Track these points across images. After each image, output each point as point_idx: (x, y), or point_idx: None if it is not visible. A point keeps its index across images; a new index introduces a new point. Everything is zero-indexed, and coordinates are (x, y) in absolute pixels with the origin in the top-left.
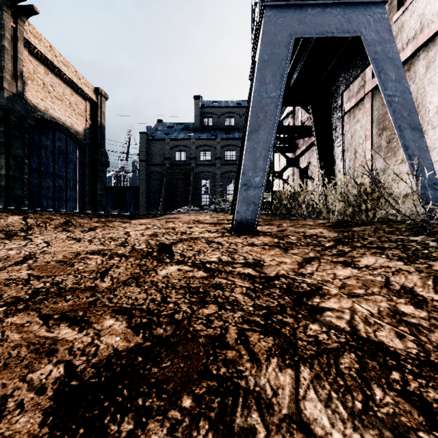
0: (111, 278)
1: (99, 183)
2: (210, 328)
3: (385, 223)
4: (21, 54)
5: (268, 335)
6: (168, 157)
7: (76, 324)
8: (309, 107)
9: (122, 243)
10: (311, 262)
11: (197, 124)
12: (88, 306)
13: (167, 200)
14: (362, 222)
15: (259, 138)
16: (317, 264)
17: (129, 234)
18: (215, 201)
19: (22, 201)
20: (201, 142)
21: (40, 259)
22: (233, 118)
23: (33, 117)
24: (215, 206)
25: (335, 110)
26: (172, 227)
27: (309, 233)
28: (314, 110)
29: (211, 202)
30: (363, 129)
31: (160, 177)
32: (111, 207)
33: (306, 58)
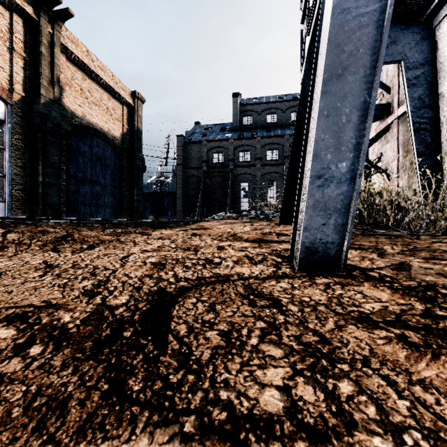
0: None
1: (136, 188)
2: None
3: None
4: (58, 59)
5: None
6: (205, 159)
7: None
8: (400, 64)
9: (94, 287)
10: None
11: (236, 124)
12: None
13: (204, 205)
14: None
15: (346, 89)
16: None
17: (126, 260)
18: (256, 206)
19: (58, 208)
20: (240, 141)
21: None
22: (275, 114)
23: (69, 122)
24: (257, 212)
25: (446, 62)
26: (195, 247)
27: None
28: (409, 67)
29: (251, 207)
30: None
31: (197, 181)
32: (149, 212)
33: None
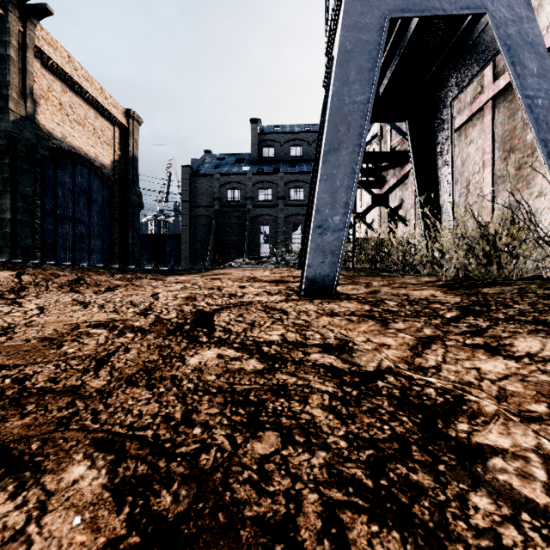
0: (110, 370)
1: (131, 229)
2: (265, 497)
3: (531, 282)
4: (31, 66)
5: (388, 525)
6: (217, 196)
7: (15, 473)
8: (405, 123)
9: (143, 311)
10: (431, 345)
11: (254, 155)
12: (54, 430)
13: (216, 252)
14: (493, 281)
15: (340, 160)
16: (441, 349)
17: (157, 296)
18: (277, 252)
19: (32, 252)
20: (259, 177)
21: (17, 335)
22: (300, 147)
23: (46, 146)
24: (278, 258)
25: (441, 126)
26: (218, 287)
27: (415, 296)
28: (412, 127)
29: (271, 253)
30: (479, 152)
31: (208, 222)
32: (146, 259)
33: (404, 52)
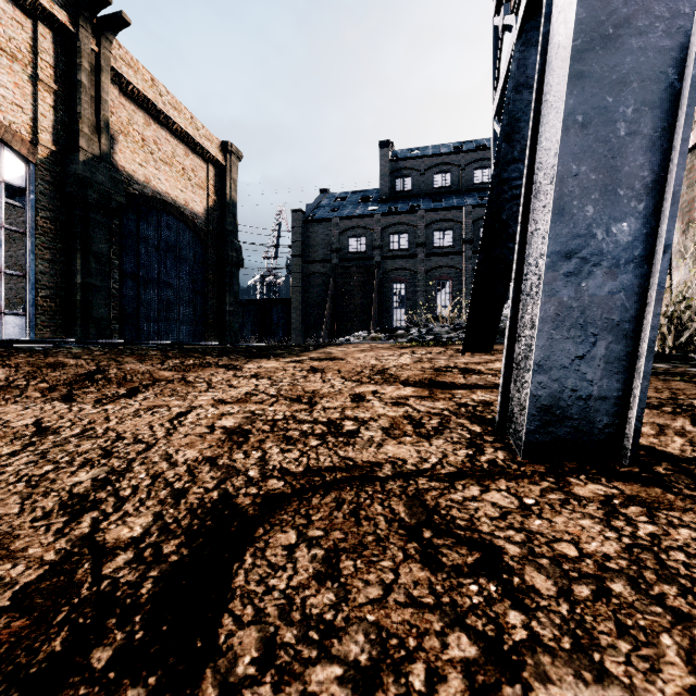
0: None
1: (228, 293)
2: None
3: None
4: (107, 93)
5: None
6: (336, 247)
7: None
8: None
9: (93, 486)
10: None
11: (385, 190)
12: None
13: (335, 320)
14: None
15: (624, 66)
16: None
17: (180, 420)
18: (418, 320)
19: (107, 325)
20: (391, 218)
21: None
22: (448, 174)
23: (123, 191)
24: (421, 330)
25: None
26: (311, 394)
27: None
28: None
29: (410, 321)
30: None
31: (324, 282)
32: (250, 331)
33: None
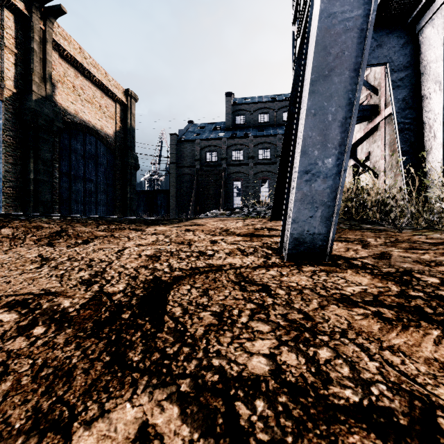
0: None
1: (129, 186)
2: None
3: None
4: (50, 56)
5: None
6: (198, 158)
7: None
8: (386, 67)
9: (91, 276)
10: None
11: (228, 123)
12: None
13: (197, 203)
14: None
15: (332, 89)
16: None
17: (121, 253)
18: (248, 203)
19: (50, 205)
20: (233, 140)
21: None
22: (267, 114)
23: (61, 120)
24: (249, 209)
25: (429, 65)
26: (189, 241)
27: None
28: (394, 70)
29: (243, 204)
30: None
31: (190, 179)
32: (142, 210)
33: None
